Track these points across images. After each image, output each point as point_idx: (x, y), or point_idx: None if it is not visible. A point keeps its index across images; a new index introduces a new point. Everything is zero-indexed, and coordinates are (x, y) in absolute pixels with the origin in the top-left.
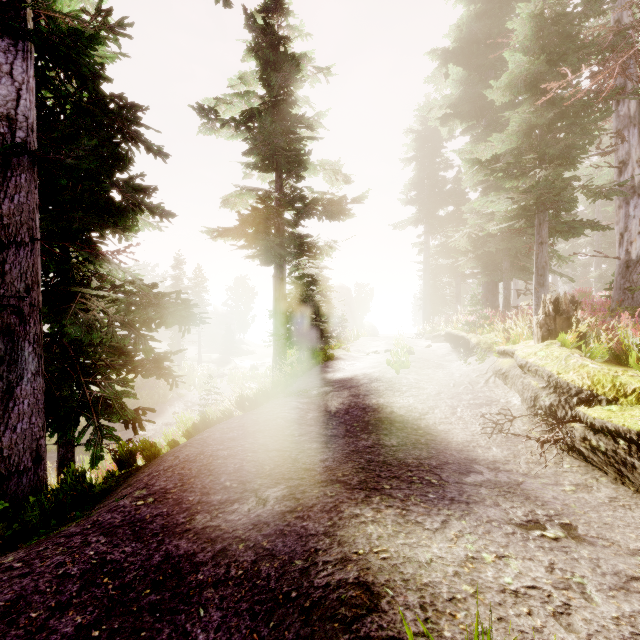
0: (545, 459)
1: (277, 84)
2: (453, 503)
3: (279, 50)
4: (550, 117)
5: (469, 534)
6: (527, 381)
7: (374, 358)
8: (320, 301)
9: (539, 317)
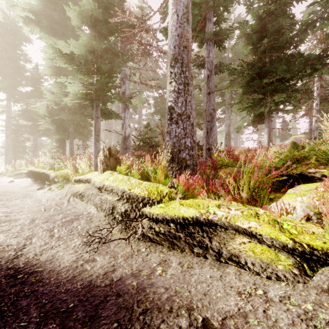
0: (133, 251)
1: None
2: None
3: None
4: (103, 48)
5: None
6: (104, 197)
7: None
8: None
9: (101, 158)
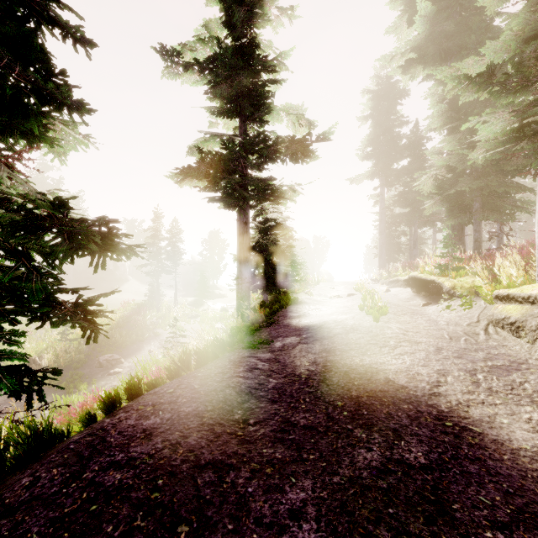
0: None
1: (239, 20)
2: None
3: None
4: None
5: None
6: None
7: (338, 302)
8: (283, 245)
9: None
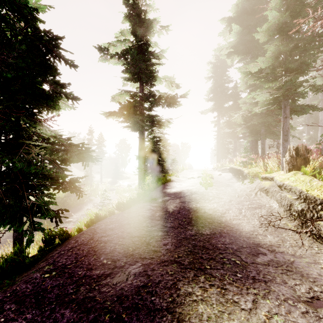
0: (302, 244)
1: (140, 34)
2: (255, 282)
3: (141, 17)
4: (291, 47)
5: (276, 315)
6: (284, 194)
7: (192, 181)
8: (163, 150)
9: (287, 158)
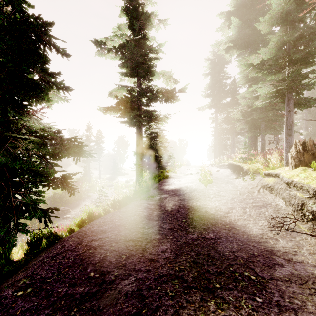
0: None
1: (137, 27)
2: (282, 311)
3: (139, 11)
4: (296, 36)
5: None
6: (293, 193)
7: (190, 177)
8: (161, 146)
9: (292, 153)
